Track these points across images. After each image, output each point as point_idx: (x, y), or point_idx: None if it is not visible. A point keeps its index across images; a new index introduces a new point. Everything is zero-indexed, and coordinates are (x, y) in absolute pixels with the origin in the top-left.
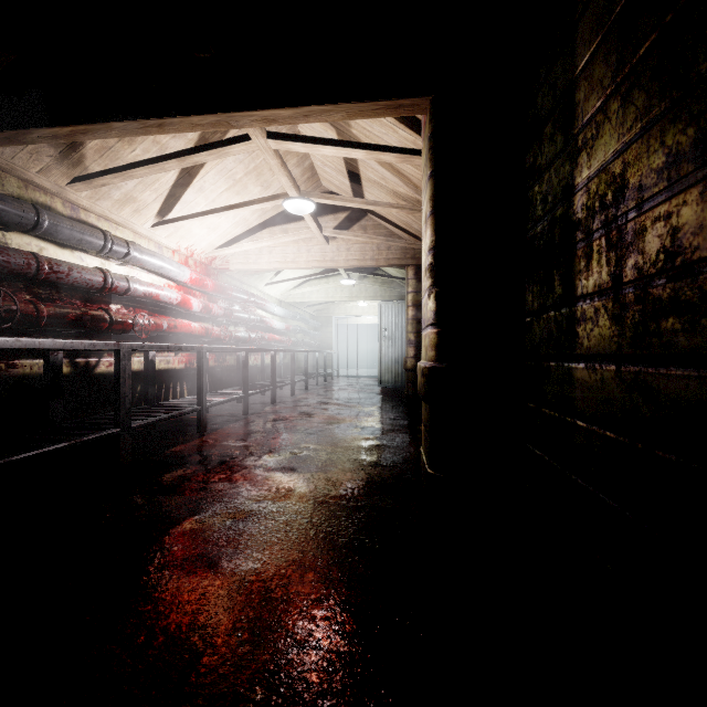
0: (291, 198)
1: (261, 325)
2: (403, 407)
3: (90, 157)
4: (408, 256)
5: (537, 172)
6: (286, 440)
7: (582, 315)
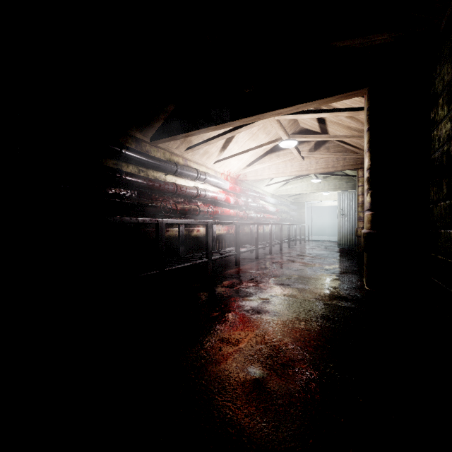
0: (283, 140)
1: (262, 209)
2: (355, 260)
3: (193, 138)
4: (358, 163)
5: (435, 123)
6: (282, 272)
7: None
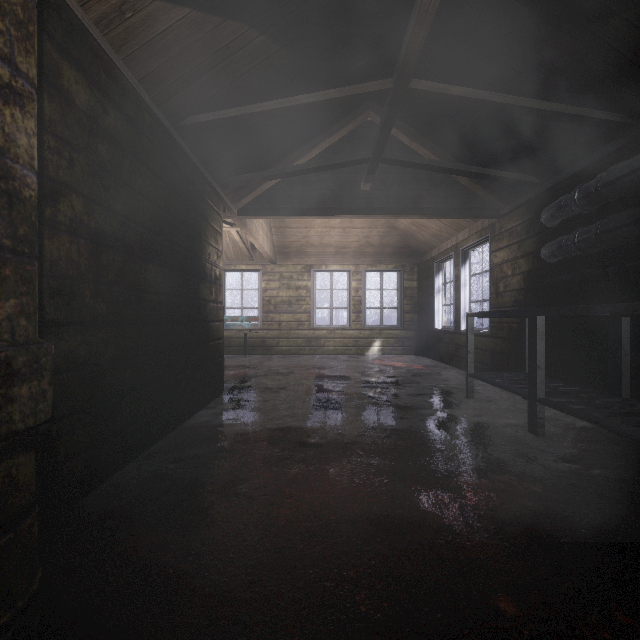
0: None
1: None
2: None
3: None
4: None
5: None
6: None
7: (58, 289)
